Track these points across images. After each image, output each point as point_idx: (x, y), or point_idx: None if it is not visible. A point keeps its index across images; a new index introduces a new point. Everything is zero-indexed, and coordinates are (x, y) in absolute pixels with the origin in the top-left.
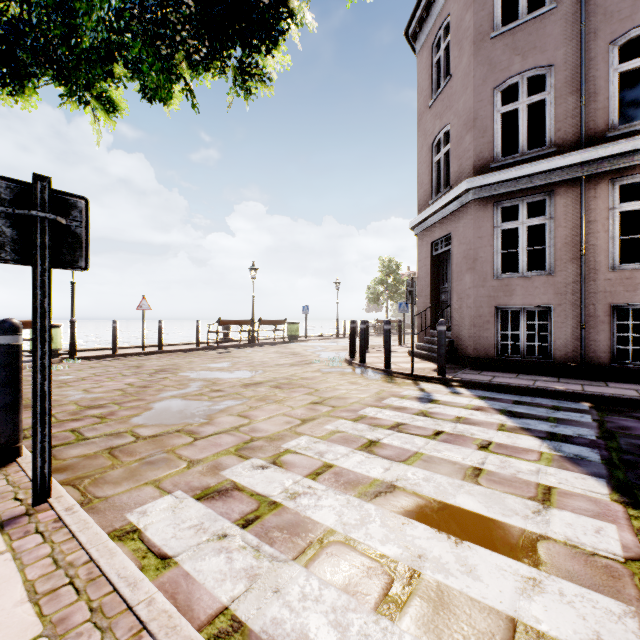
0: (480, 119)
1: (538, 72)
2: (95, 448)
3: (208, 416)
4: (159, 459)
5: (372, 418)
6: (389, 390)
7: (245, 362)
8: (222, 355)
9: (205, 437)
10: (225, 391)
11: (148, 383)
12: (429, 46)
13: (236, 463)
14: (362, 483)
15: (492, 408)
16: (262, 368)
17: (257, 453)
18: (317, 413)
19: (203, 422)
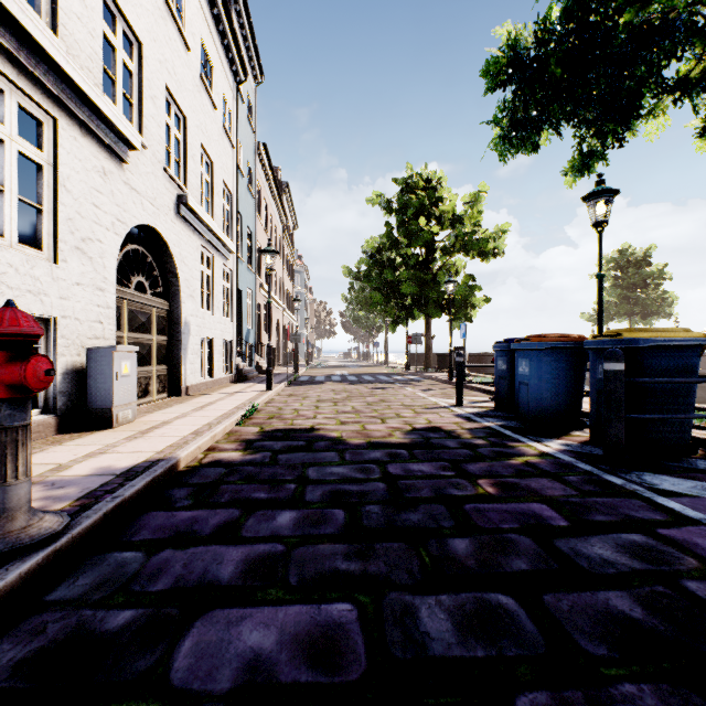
0: None
1: None
2: None
3: None
4: None
5: None
6: None
7: None
8: None
9: None
10: None
11: None
12: None
13: None
14: None
15: None
16: None
17: None
18: None
19: None
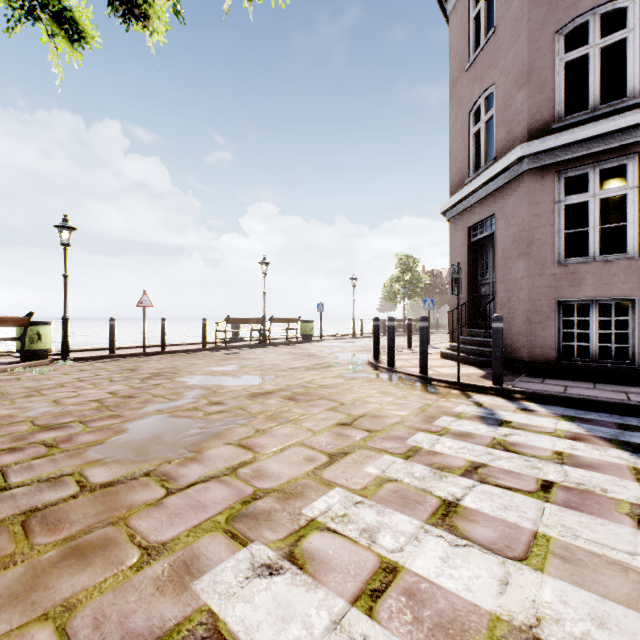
0: (537, 71)
1: (616, 5)
2: (7, 510)
3: (197, 445)
4: (96, 541)
5: (430, 453)
6: (436, 404)
7: (254, 365)
8: (229, 356)
9: (184, 488)
10: (226, 404)
11: (135, 391)
12: (465, 0)
13: (224, 556)
14: (471, 631)
15: (596, 436)
16: (273, 372)
17: (262, 529)
18: (349, 442)
19: (187, 457)
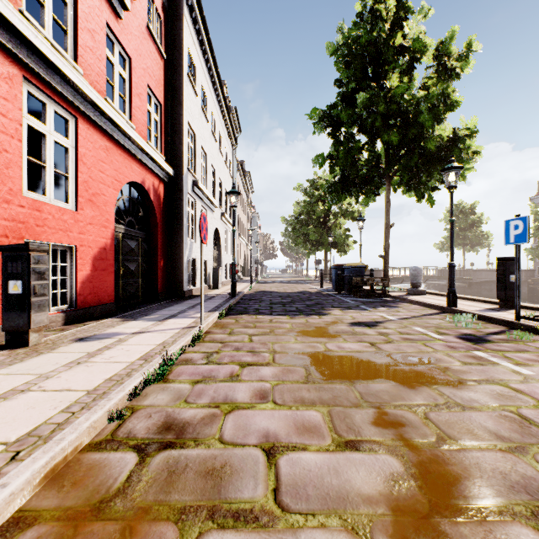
0: None
1: None
2: None
3: None
4: None
5: None
6: None
7: None
8: None
9: None
10: None
11: None
12: None
13: None
14: None
15: None
16: None
17: None
18: None
19: None
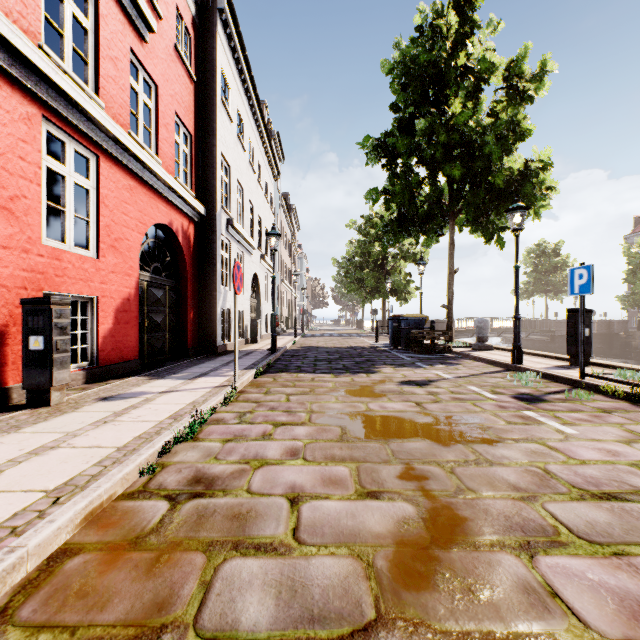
0: None
1: None
2: None
3: None
4: None
5: None
6: None
7: None
8: None
9: None
10: None
11: None
12: None
13: None
14: None
15: None
16: None
17: None
18: None
19: None
